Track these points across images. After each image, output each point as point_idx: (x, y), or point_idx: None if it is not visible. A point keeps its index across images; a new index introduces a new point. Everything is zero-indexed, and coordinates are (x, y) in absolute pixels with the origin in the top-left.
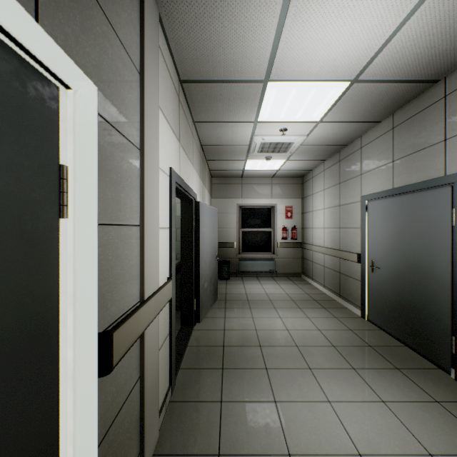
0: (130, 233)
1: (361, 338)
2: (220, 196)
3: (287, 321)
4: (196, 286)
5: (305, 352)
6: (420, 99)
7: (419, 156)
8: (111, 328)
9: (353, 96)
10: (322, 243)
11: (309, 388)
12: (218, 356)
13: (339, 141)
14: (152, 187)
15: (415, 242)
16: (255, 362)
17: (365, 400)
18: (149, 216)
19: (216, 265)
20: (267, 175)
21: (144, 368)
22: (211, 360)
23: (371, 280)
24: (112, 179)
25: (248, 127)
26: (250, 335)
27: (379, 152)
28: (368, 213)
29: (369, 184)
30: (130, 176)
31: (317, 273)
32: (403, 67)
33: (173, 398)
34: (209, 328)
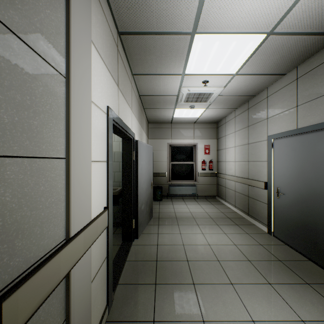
0: (48, 167)
1: (271, 253)
2: (155, 137)
3: (208, 237)
4: (134, 209)
5: (225, 266)
6: (323, 52)
7: (323, 100)
8: (2, 295)
9: (267, 48)
10: (233, 173)
11: (233, 305)
12: (152, 271)
13: (249, 92)
14: (82, 119)
15: (319, 173)
16: (183, 277)
17: (286, 320)
18: (78, 149)
19: (151, 190)
20: (190, 121)
21: (70, 310)
22: (145, 275)
23: (277, 203)
24: (12, 99)
25: (176, 79)
26: (179, 250)
27: (284, 99)
28: (273, 149)
29: (274, 126)
30: (48, 102)
31: (229, 196)
32: (316, 18)
33: (110, 318)
34: (145, 244)
